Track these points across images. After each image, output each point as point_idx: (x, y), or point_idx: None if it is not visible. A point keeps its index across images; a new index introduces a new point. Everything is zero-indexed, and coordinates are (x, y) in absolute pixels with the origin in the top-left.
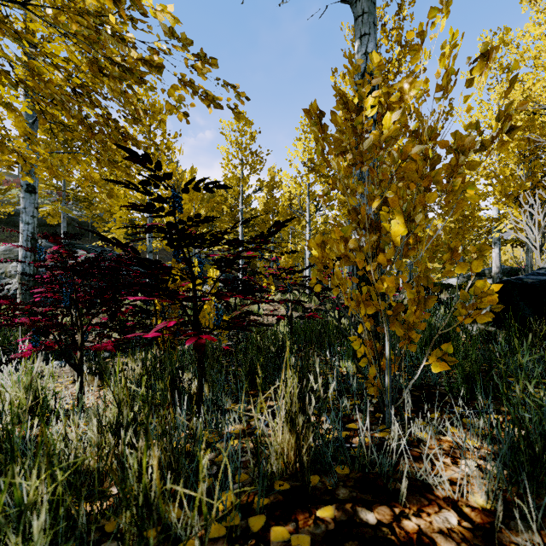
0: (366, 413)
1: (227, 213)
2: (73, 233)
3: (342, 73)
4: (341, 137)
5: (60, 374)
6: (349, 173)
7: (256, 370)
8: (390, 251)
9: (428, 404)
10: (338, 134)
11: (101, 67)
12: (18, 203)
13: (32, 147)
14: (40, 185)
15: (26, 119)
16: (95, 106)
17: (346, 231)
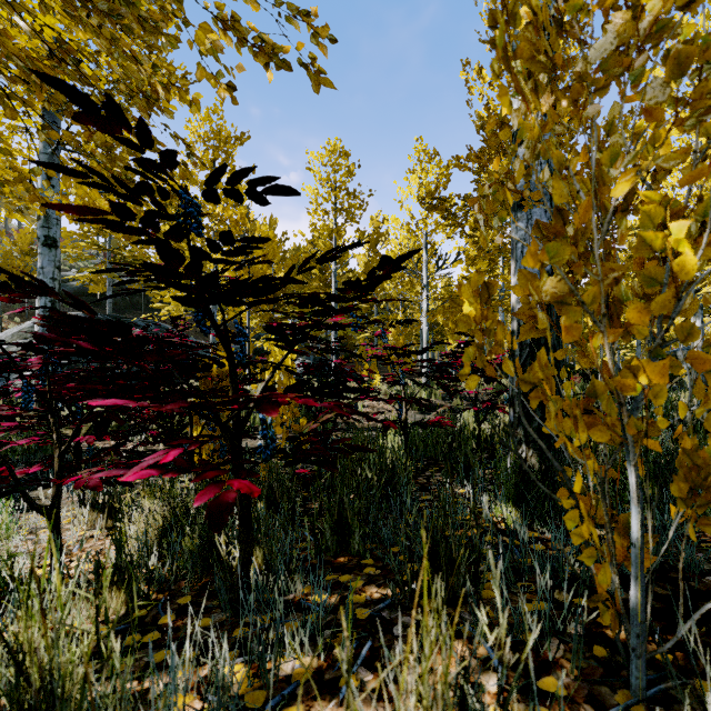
0: (580, 655)
1: (316, 277)
2: (122, 304)
3: (477, 66)
4: (536, 41)
5: (63, 503)
6: (547, 131)
7: (349, 520)
8: (662, 298)
9: (702, 626)
10: (529, 30)
11: (87, 7)
12: None
13: (11, 163)
14: (80, 244)
15: (43, 147)
16: (89, 84)
17: (557, 250)
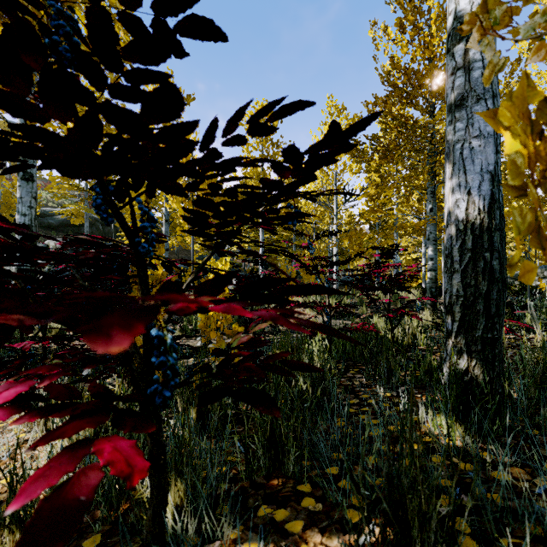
0: None
1: None
2: (97, 233)
3: (383, 26)
4: None
5: None
6: None
7: (282, 437)
8: None
9: None
10: None
11: None
12: (46, 205)
13: None
14: (64, 185)
15: None
16: None
17: None
